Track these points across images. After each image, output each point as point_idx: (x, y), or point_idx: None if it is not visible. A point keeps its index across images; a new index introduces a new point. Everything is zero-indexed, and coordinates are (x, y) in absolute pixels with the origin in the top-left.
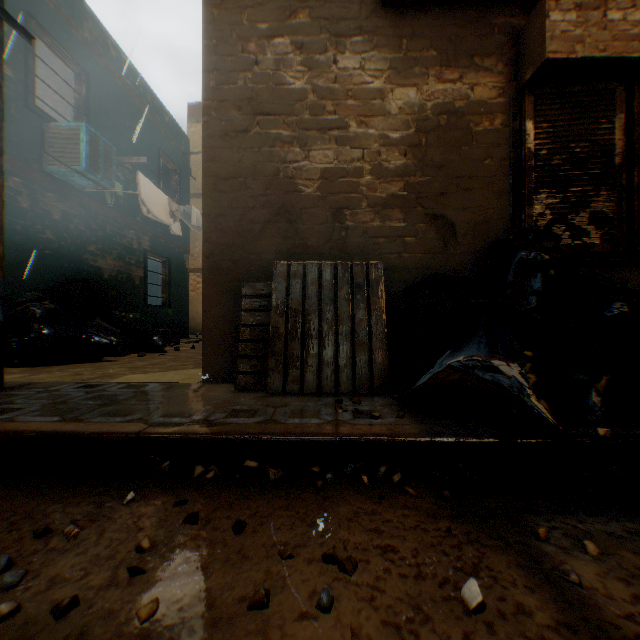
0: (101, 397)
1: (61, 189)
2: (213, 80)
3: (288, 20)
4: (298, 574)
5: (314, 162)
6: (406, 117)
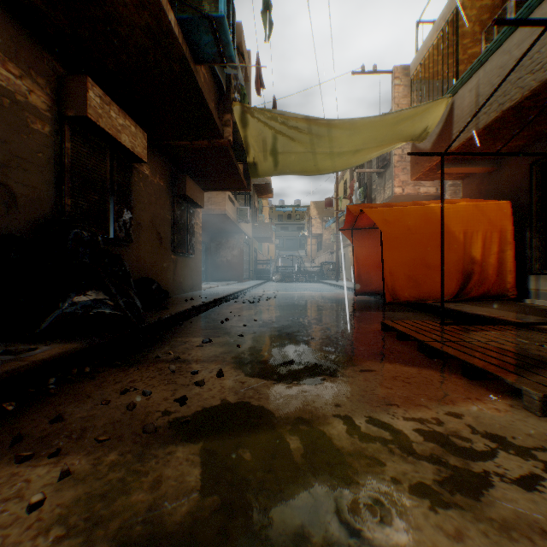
0: None
1: None
2: None
3: None
4: (125, 400)
5: None
6: None
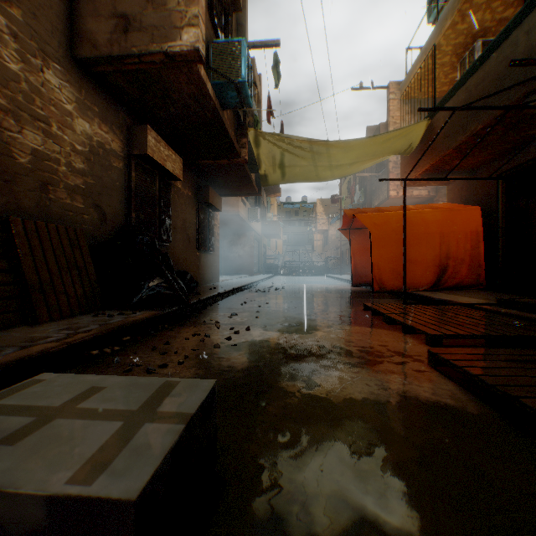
0: None
1: None
2: None
3: (6, 3)
4: (197, 338)
5: (28, 139)
6: (85, 139)
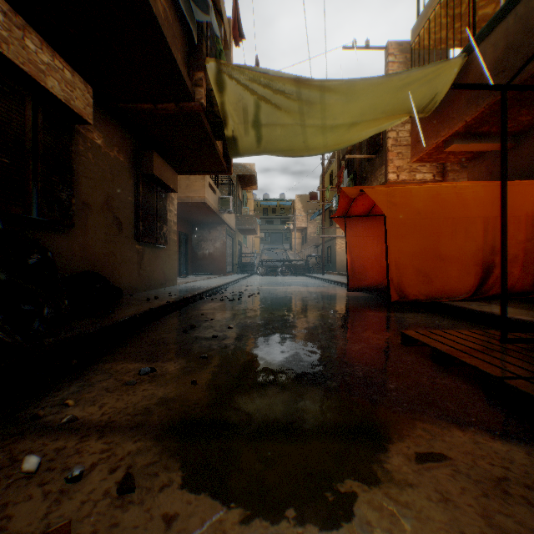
0: None
1: None
2: None
3: None
4: None
5: None
6: None
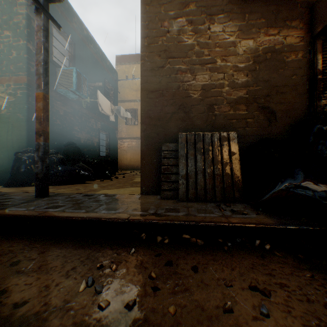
0: (97, 201)
1: (63, 100)
2: (146, 42)
3: (184, 9)
4: (240, 295)
5: (198, 81)
6: (247, 55)
